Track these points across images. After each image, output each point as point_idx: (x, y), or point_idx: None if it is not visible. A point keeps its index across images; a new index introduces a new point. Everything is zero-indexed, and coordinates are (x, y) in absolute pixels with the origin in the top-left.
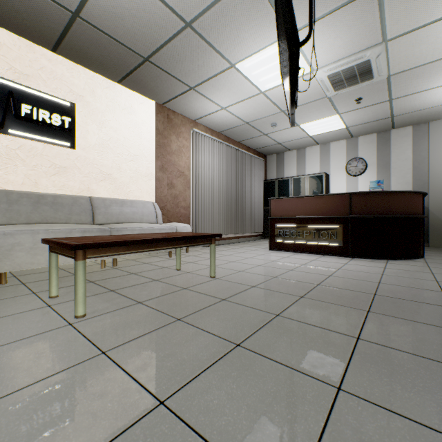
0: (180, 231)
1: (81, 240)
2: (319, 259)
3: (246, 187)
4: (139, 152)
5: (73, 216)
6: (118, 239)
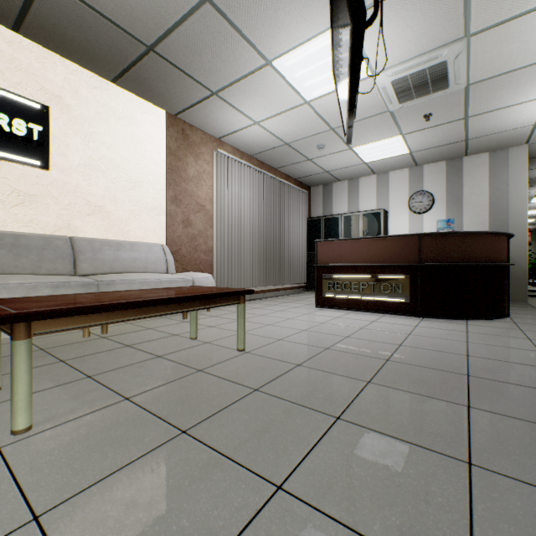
0: (198, 283)
1: (30, 305)
2: (381, 319)
3: (285, 226)
4: (143, 177)
5: (44, 264)
6: (93, 301)
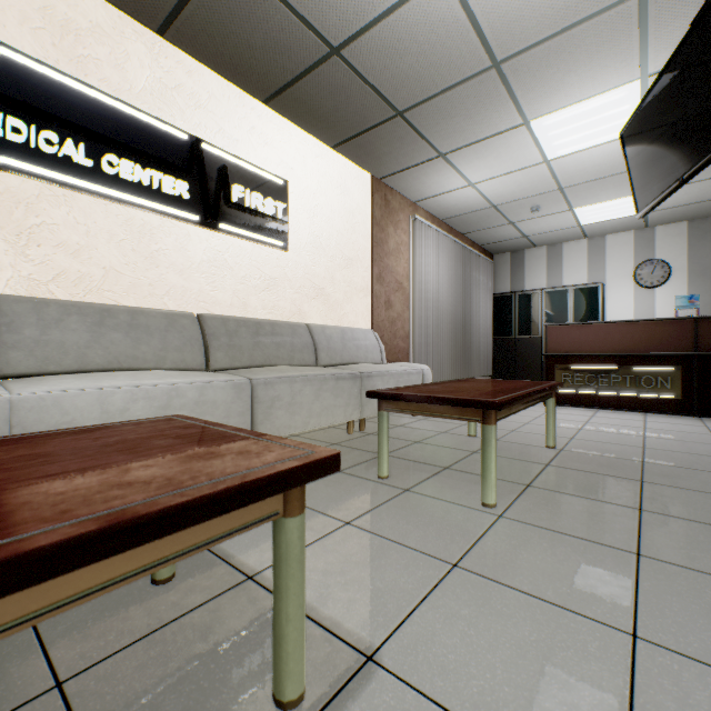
0: (426, 375)
1: (460, 395)
2: (650, 419)
3: (472, 305)
4: (354, 253)
5: (295, 354)
6: (492, 392)
